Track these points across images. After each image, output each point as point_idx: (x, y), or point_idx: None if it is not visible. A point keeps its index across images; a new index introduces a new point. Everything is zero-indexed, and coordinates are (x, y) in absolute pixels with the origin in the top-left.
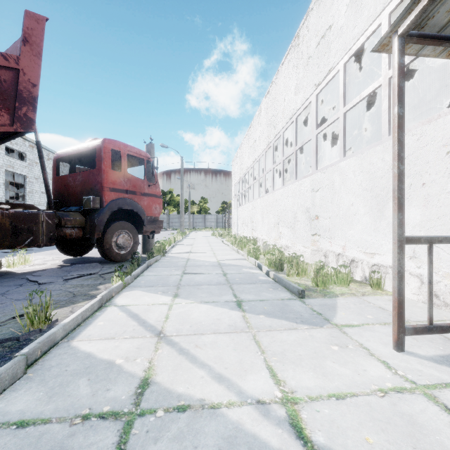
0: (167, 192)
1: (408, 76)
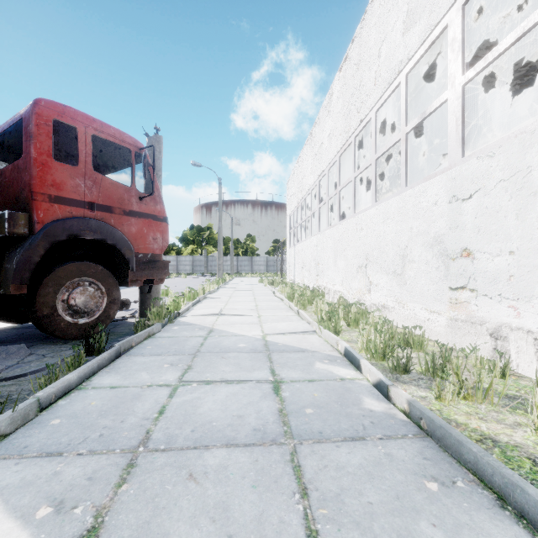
0: (205, 228)
1: None
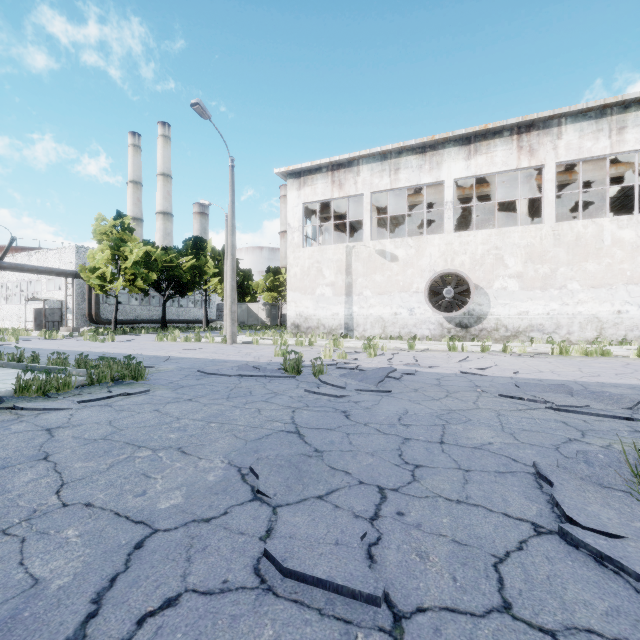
0: None
1: None
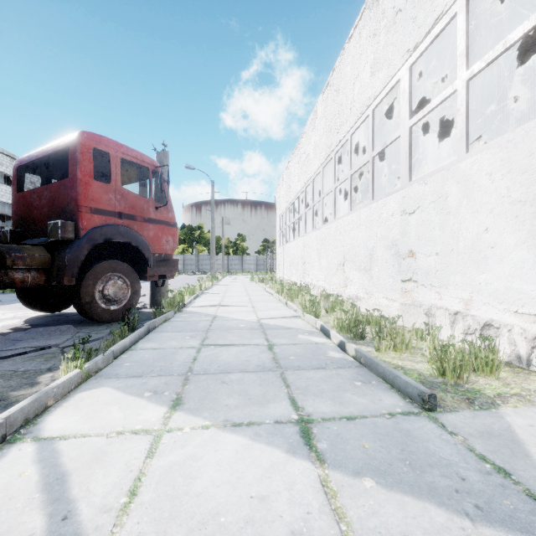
0: (196, 227)
1: (531, 53)
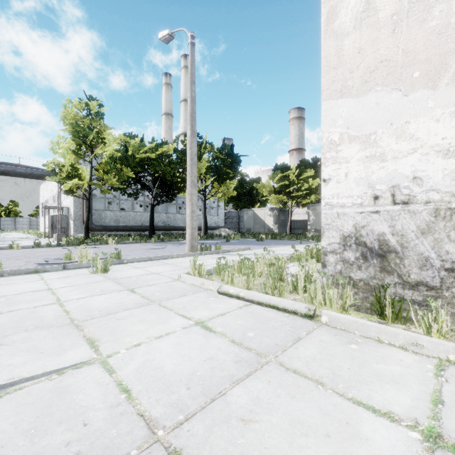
0: None
1: None
